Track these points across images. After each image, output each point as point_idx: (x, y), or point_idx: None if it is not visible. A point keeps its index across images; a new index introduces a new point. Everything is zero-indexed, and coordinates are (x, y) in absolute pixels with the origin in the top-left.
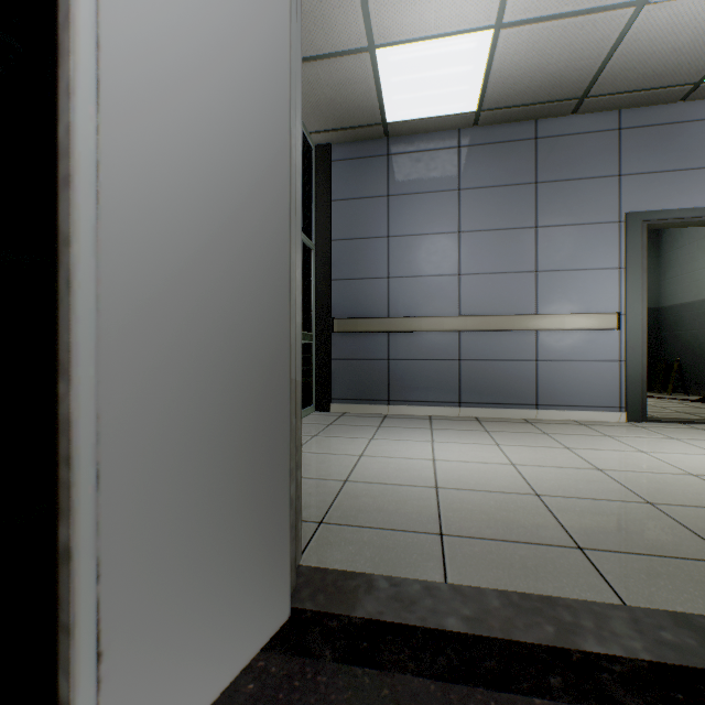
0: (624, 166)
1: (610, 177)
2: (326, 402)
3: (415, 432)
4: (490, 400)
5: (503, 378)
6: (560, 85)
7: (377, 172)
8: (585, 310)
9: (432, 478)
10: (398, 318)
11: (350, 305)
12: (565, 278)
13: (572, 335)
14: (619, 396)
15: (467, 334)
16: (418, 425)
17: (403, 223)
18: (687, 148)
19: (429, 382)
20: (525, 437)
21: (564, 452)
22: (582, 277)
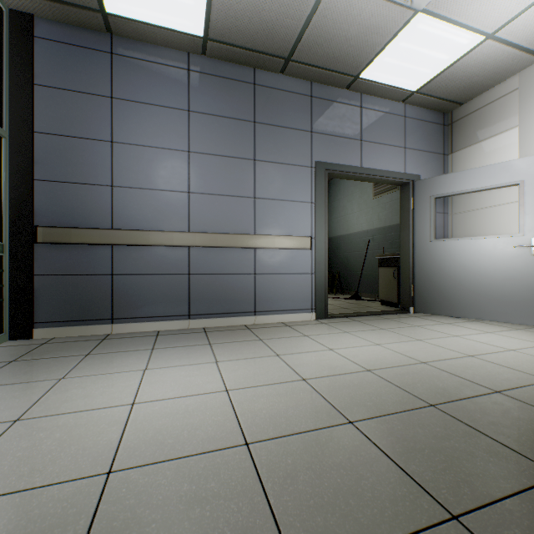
0: (314, 126)
1: (306, 132)
2: (26, 328)
3: (131, 357)
4: (217, 310)
5: (229, 290)
6: (272, 38)
7: (98, 68)
8: (290, 233)
9: (112, 449)
10: (123, 231)
11: (63, 212)
12: (276, 206)
13: (281, 253)
14: (311, 300)
15: (197, 249)
16: (139, 346)
17: (130, 130)
18: (350, 123)
19: (158, 297)
20: (244, 347)
21: (275, 361)
22: (287, 206)
